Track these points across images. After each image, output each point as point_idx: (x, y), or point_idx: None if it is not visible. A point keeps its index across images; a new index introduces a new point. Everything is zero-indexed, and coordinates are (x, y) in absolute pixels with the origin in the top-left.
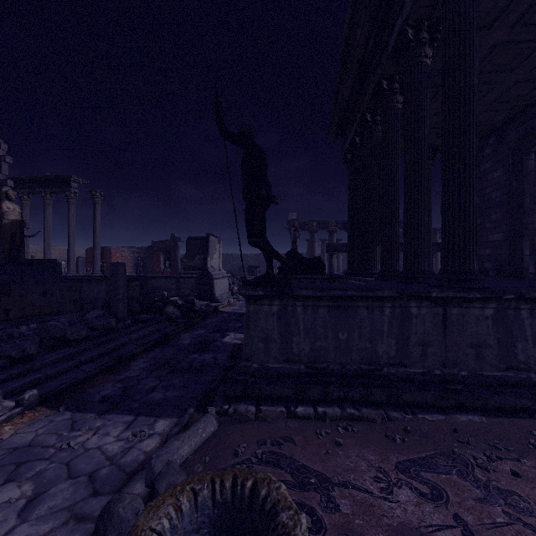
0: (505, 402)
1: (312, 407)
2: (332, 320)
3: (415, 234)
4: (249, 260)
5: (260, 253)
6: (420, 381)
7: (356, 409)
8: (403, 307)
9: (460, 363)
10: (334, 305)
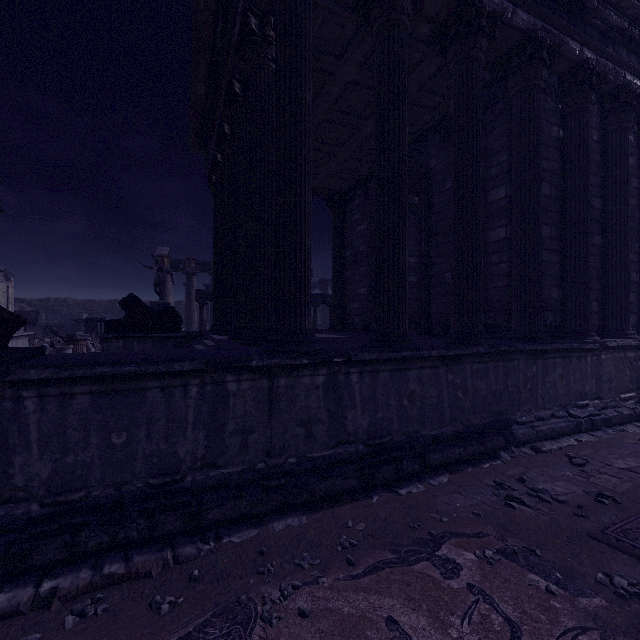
0: (331, 487)
1: (35, 584)
2: (99, 415)
3: (261, 281)
4: (97, 308)
5: (117, 299)
6: (238, 483)
7: (125, 561)
8: (217, 383)
9: (288, 449)
10: (103, 389)
